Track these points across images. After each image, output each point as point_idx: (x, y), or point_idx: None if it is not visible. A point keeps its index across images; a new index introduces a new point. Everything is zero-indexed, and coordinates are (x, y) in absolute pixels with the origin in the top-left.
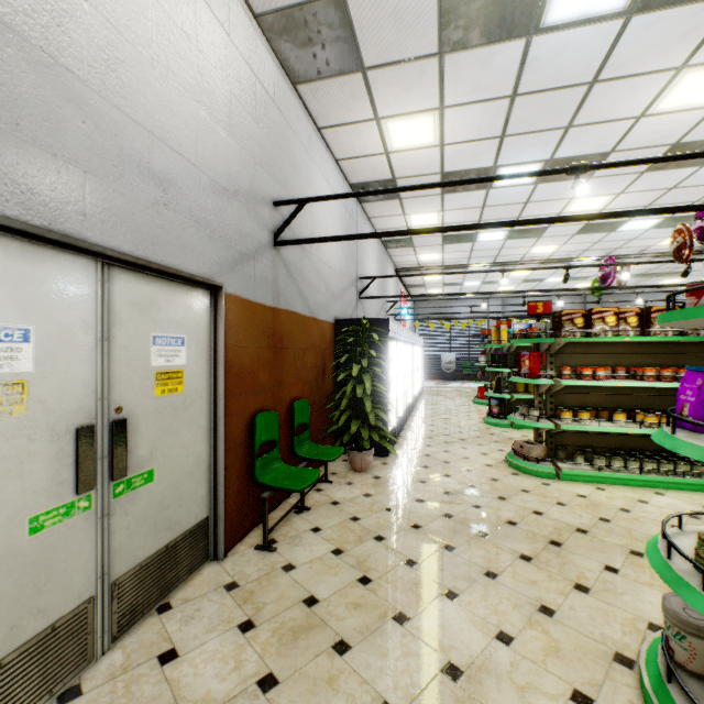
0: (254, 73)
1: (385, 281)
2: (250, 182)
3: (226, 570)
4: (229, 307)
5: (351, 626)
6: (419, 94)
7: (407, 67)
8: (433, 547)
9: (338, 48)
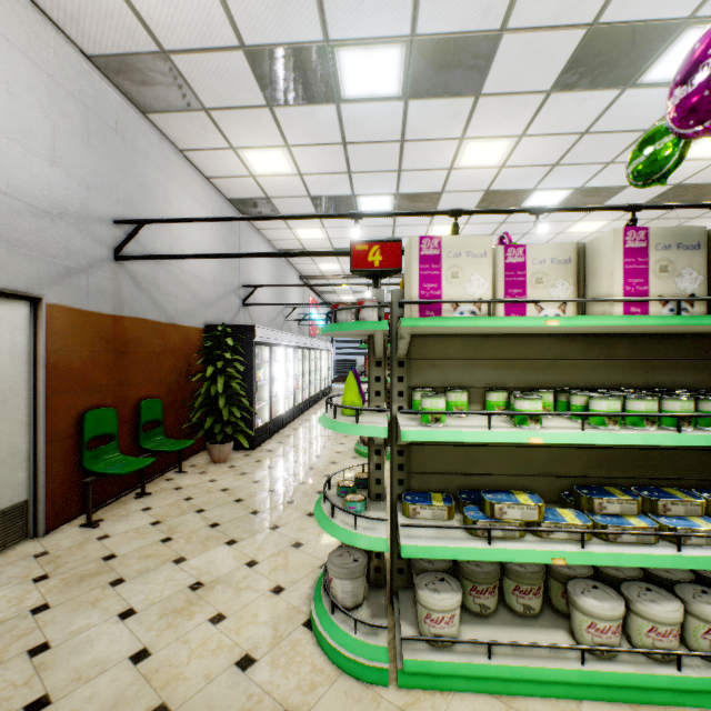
0: (88, 106)
1: (284, 288)
2: (81, 204)
3: (42, 544)
4: (52, 316)
5: (134, 569)
6: (264, 133)
7: (245, 112)
8: (243, 513)
9: (176, 91)
